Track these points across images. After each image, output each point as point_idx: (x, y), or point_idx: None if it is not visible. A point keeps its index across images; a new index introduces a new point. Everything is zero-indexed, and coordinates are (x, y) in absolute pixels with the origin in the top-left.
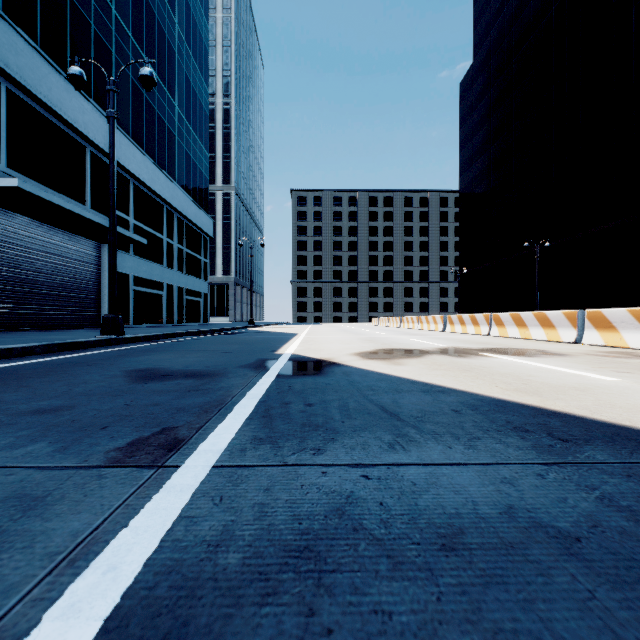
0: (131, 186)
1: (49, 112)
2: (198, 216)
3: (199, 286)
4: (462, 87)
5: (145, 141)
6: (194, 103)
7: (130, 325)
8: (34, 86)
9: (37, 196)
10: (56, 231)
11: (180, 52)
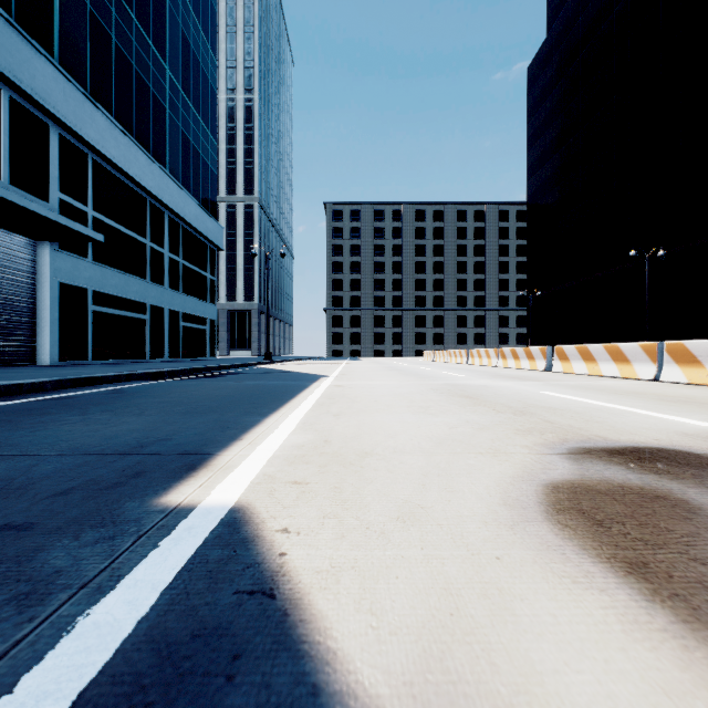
0: (89, 163)
1: None
2: (200, 219)
3: (203, 310)
4: (531, 71)
5: (115, 104)
6: (195, 73)
7: (88, 361)
8: None
9: None
10: None
11: None
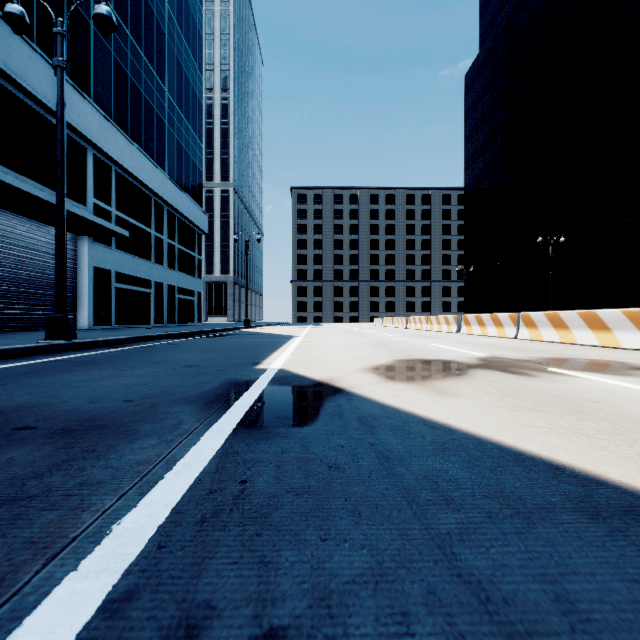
0: (113, 174)
1: (10, 82)
2: (191, 210)
3: (192, 284)
4: (467, 79)
5: (130, 126)
6: (187, 90)
7: (112, 326)
8: None
9: None
10: (21, 220)
11: (171, 34)
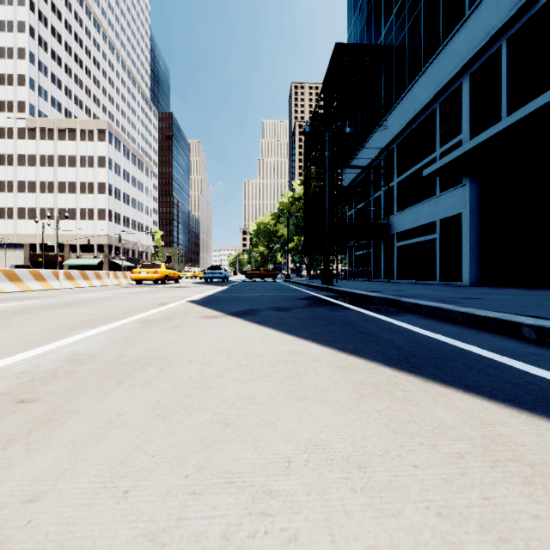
0: None
1: None
2: None
3: None
4: None
5: None
6: None
7: None
8: (517, 2)
9: (439, 169)
10: None
11: None
